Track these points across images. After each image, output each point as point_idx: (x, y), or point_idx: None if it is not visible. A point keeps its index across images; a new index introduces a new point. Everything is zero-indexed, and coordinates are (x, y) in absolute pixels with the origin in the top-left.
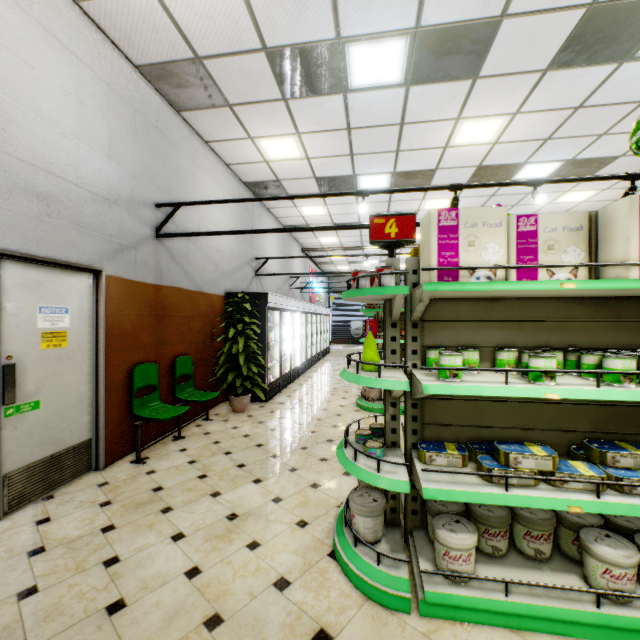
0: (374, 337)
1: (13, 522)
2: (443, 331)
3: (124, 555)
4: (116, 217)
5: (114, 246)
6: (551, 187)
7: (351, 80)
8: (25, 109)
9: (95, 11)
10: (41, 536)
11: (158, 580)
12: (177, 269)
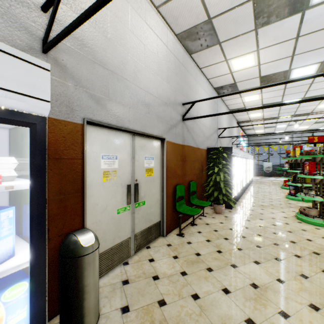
0: (313, 174)
1: (139, 257)
2: None
3: (200, 294)
4: (169, 112)
5: (168, 126)
6: None
7: None
8: (142, 64)
9: (164, 11)
10: (154, 269)
11: (229, 320)
12: (189, 136)
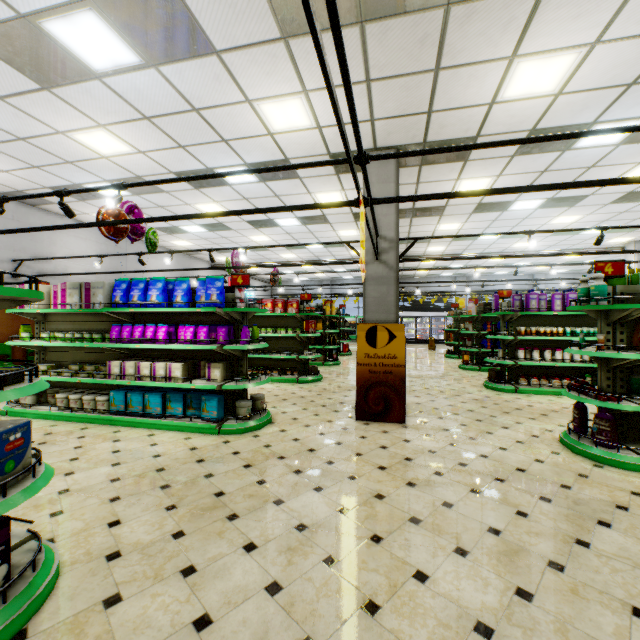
0: None
1: None
2: (53, 325)
3: None
4: None
5: None
6: (318, 229)
7: (105, 194)
8: None
9: None
10: None
11: None
12: None
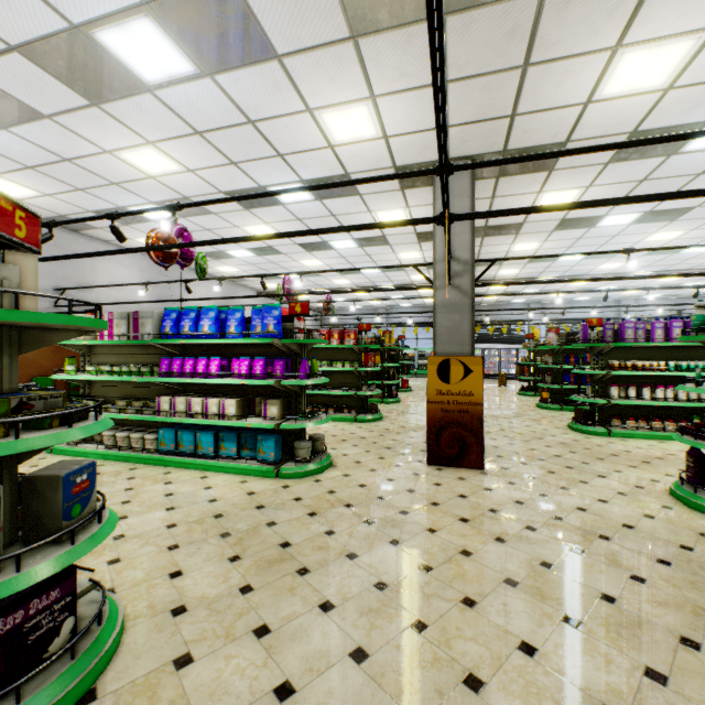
0: None
1: None
2: (99, 358)
3: None
4: None
5: None
6: (377, 251)
7: (149, 217)
8: None
9: None
10: None
11: None
12: None
